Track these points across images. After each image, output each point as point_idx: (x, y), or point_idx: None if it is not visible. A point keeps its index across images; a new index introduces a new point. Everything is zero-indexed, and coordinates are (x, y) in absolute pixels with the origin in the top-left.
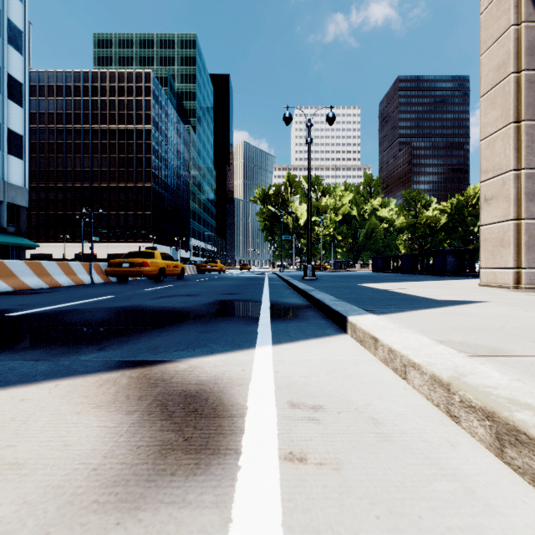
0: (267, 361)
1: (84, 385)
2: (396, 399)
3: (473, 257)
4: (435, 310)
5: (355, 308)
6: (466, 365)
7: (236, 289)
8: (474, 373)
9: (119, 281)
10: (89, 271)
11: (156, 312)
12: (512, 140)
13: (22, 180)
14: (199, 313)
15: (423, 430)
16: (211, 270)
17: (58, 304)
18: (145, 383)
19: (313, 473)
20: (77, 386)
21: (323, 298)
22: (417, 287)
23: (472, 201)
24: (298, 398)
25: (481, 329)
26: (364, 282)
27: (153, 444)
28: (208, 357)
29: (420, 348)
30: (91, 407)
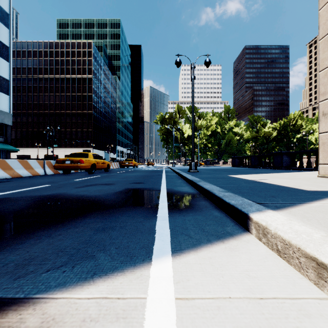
0: (166, 304)
1: None
2: None
3: (301, 156)
4: (323, 203)
5: (248, 202)
6: None
7: (142, 179)
8: None
9: (64, 173)
10: (43, 166)
11: (70, 201)
12: None
13: (8, 108)
14: (106, 202)
15: None
16: (128, 165)
17: None
18: None
19: None
20: None
21: (211, 189)
22: (274, 178)
23: (293, 122)
24: None
25: None
26: (233, 174)
27: None
28: (83, 288)
29: None
30: None
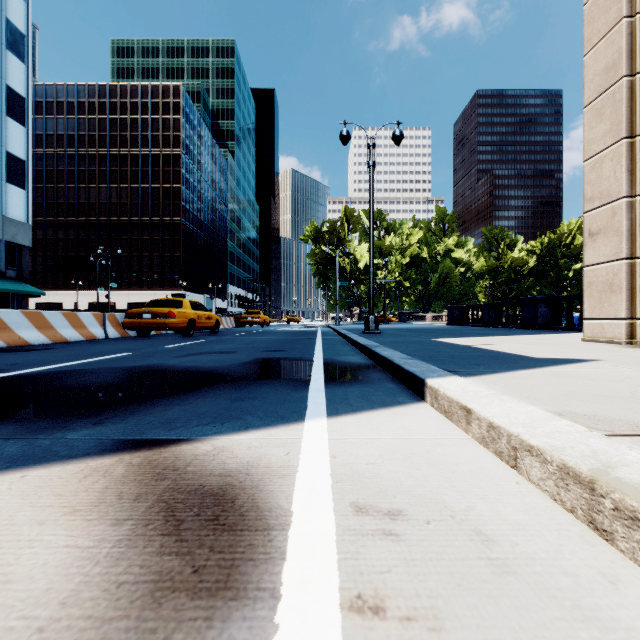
0: (320, 440)
1: (61, 477)
2: (508, 499)
3: (571, 306)
4: (537, 371)
5: (434, 369)
6: (608, 450)
7: (281, 345)
8: (626, 463)
9: (139, 335)
10: (103, 323)
11: (179, 373)
12: (625, 159)
13: (24, 215)
14: (233, 374)
15: (559, 553)
16: (252, 323)
17: (57, 363)
18: (148, 473)
19: (397, 638)
20: (51, 478)
21: (390, 356)
22: (506, 342)
23: (566, 240)
24: (365, 497)
25: (607, 396)
26: (440, 337)
27: (143, 579)
28: (240, 434)
29: (535, 423)
30: (63, 513)
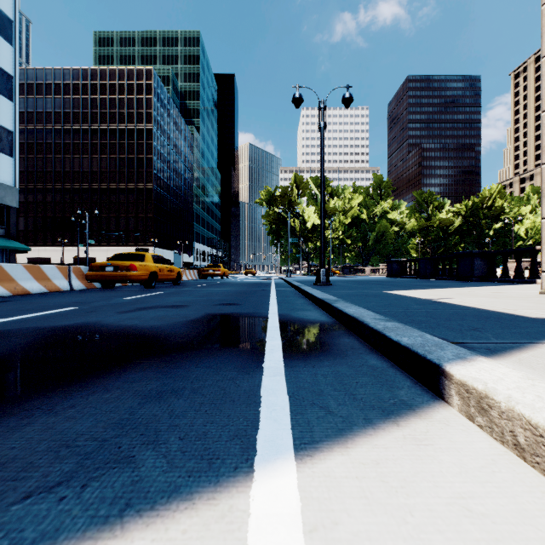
0: None
1: None
2: None
3: (506, 259)
4: None
5: (434, 340)
6: None
7: (236, 298)
8: None
9: (103, 287)
10: (68, 275)
11: (106, 337)
12: None
13: (12, 179)
14: (170, 339)
15: None
16: (213, 275)
17: None
18: None
19: None
20: None
21: (360, 316)
22: (464, 295)
23: (488, 203)
24: None
25: None
26: (391, 289)
27: None
28: None
29: None
30: None
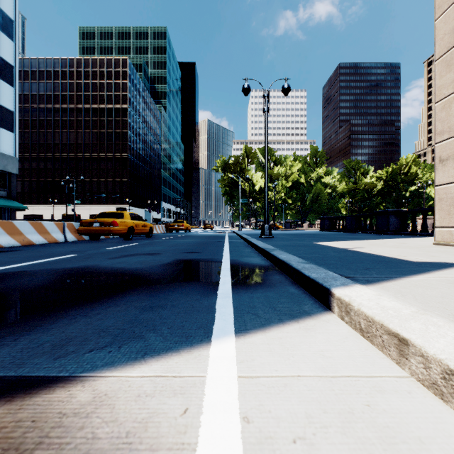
0: (228, 381)
1: None
2: None
3: (414, 217)
4: (427, 277)
5: (333, 275)
6: None
7: (197, 247)
8: None
9: (91, 239)
10: (63, 230)
11: (105, 275)
12: None
13: (13, 151)
14: (152, 276)
15: None
16: (178, 229)
17: (8, 265)
18: None
19: None
20: None
21: (288, 260)
22: (374, 245)
23: (404, 170)
24: None
25: None
26: (319, 241)
27: None
28: (134, 367)
29: None
30: None
